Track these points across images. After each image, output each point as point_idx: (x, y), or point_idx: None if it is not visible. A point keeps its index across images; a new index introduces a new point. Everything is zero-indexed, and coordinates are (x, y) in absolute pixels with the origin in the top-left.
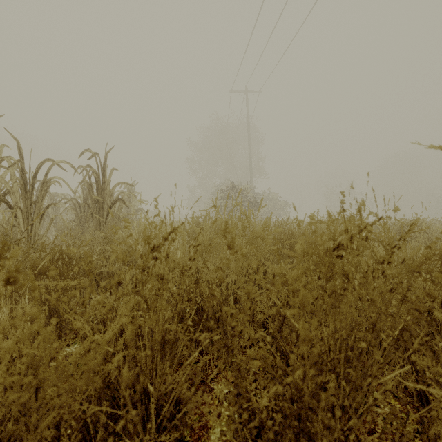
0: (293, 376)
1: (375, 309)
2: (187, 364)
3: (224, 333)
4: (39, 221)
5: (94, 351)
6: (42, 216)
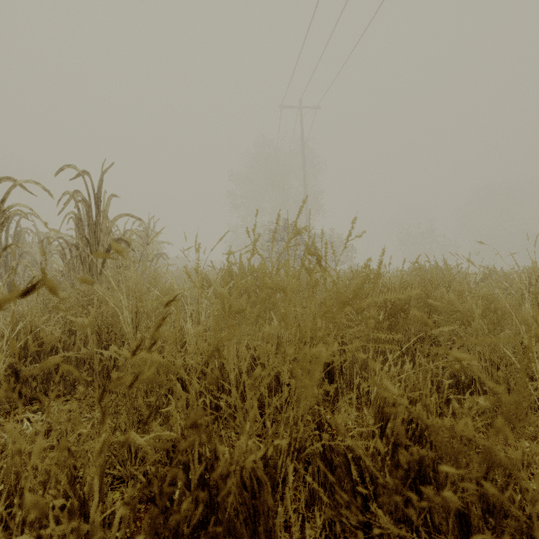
0: None
1: None
2: None
3: (269, 538)
4: None
5: None
6: None
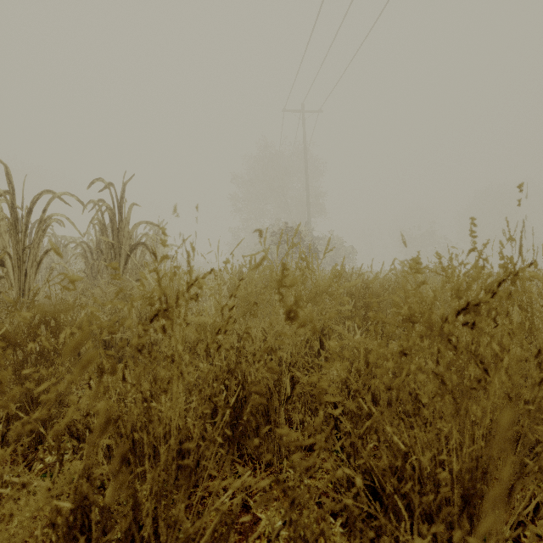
0: (396, 533)
1: (522, 412)
2: (214, 508)
3: None
4: (34, 271)
5: (4, 538)
6: (39, 264)
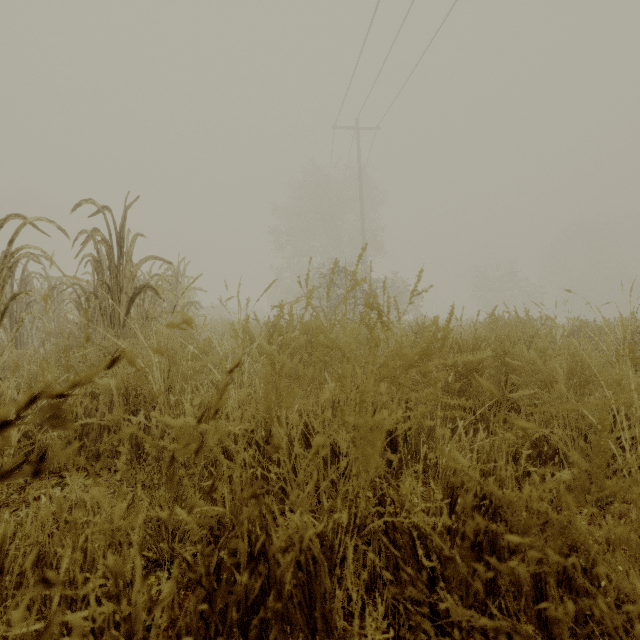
0: None
1: None
2: None
3: (326, 625)
4: None
5: None
6: (3, 315)
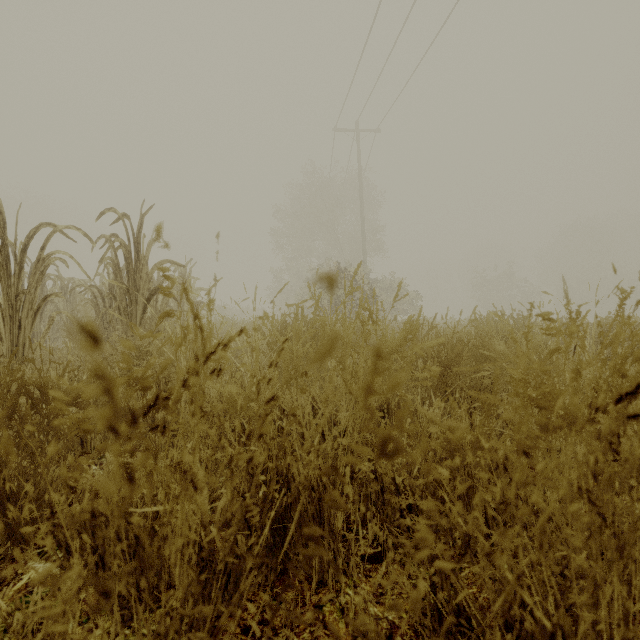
0: None
1: None
2: None
3: (331, 536)
4: (30, 321)
5: None
6: (36, 314)
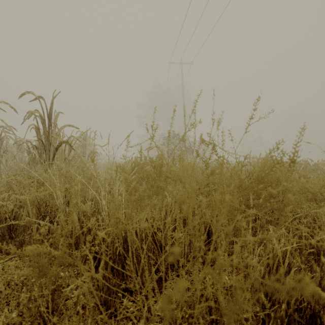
0: None
1: None
2: None
3: None
4: None
5: None
6: None
